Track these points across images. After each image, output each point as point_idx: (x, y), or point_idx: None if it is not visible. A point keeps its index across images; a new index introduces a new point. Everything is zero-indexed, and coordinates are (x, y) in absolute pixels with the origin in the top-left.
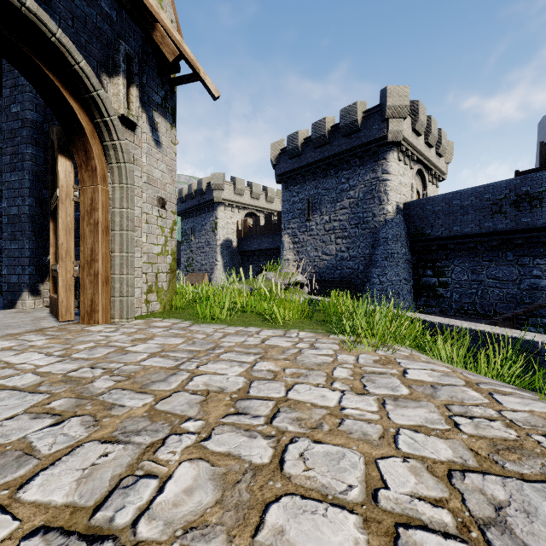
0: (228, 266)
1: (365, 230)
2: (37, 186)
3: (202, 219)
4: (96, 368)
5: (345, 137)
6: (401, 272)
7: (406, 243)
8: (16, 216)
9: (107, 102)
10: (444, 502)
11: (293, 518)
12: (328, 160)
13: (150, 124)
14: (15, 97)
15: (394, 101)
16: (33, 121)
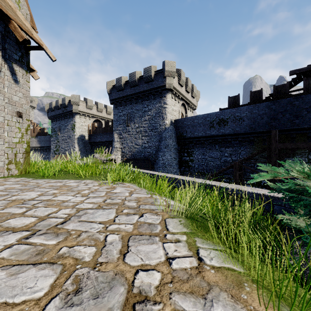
0: (82, 151)
1: (156, 133)
2: None
3: (65, 122)
4: None
5: (146, 83)
6: (172, 154)
7: (175, 140)
8: None
9: None
10: (70, 214)
11: (16, 220)
12: (138, 94)
13: (10, 70)
14: None
15: (169, 68)
16: None
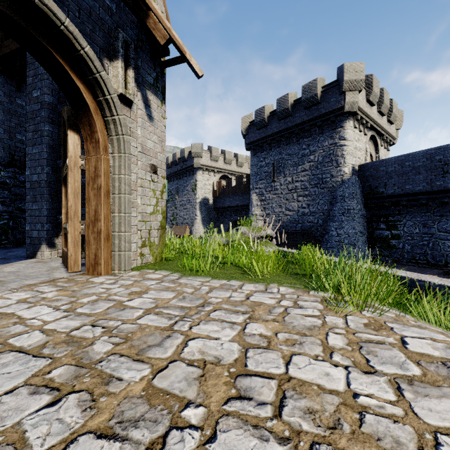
0: (205, 220)
1: (324, 189)
2: (53, 157)
3: (184, 181)
4: (97, 326)
5: (306, 109)
6: (357, 226)
7: (361, 200)
8: (37, 182)
9: (108, 82)
10: None
11: None
12: (291, 130)
13: (144, 101)
14: (36, 84)
15: (350, 76)
16: (50, 103)
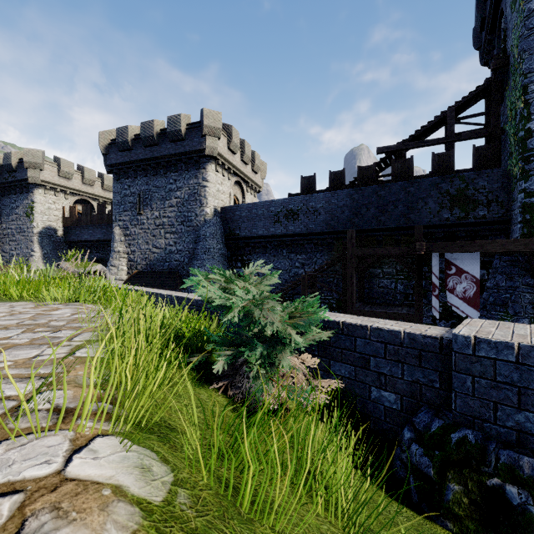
0: (49, 258)
1: (190, 228)
2: None
3: (12, 201)
4: None
5: (172, 143)
6: (216, 264)
7: (222, 240)
8: None
9: None
10: None
11: None
12: (158, 160)
13: None
14: None
15: (210, 122)
16: None
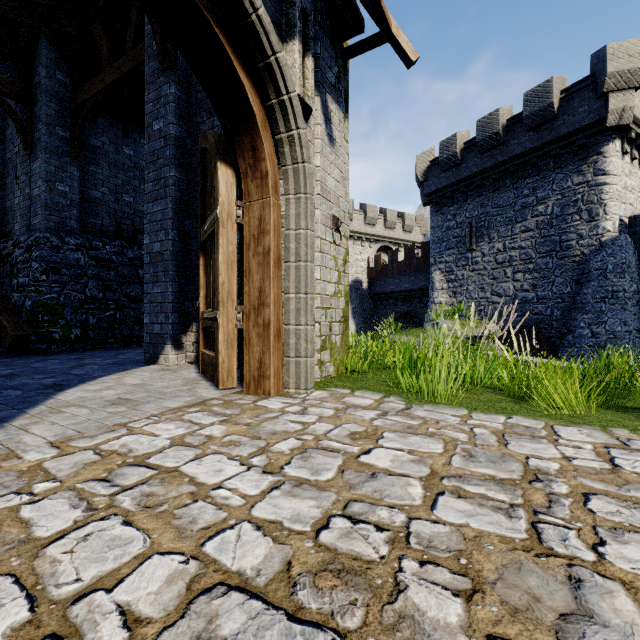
0: (357, 312)
1: (564, 260)
2: (180, 216)
3: None
4: (359, 520)
5: (531, 131)
6: (631, 319)
7: (638, 276)
8: (159, 253)
9: (287, 72)
10: None
11: None
12: (503, 167)
13: (323, 112)
14: (158, 112)
15: (620, 64)
16: (176, 137)
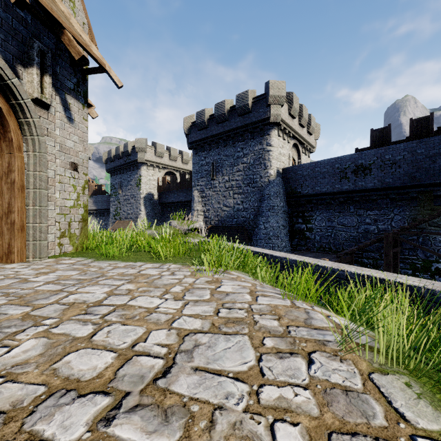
0: (150, 215)
1: (255, 188)
2: None
3: (128, 176)
4: None
5: (240, 116)
6: (280, 220)
7: (284, 198)
8: None
9: (21, 89)
10: (170, 345)
11: (80, 357)
12: (228, 133)
13: (63, 104)
14: None
15: (274, 91)
16: None
